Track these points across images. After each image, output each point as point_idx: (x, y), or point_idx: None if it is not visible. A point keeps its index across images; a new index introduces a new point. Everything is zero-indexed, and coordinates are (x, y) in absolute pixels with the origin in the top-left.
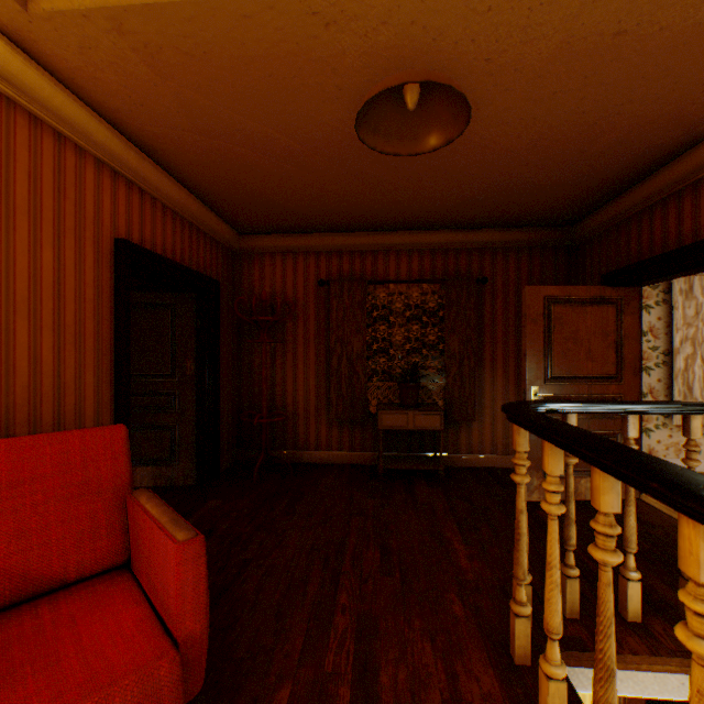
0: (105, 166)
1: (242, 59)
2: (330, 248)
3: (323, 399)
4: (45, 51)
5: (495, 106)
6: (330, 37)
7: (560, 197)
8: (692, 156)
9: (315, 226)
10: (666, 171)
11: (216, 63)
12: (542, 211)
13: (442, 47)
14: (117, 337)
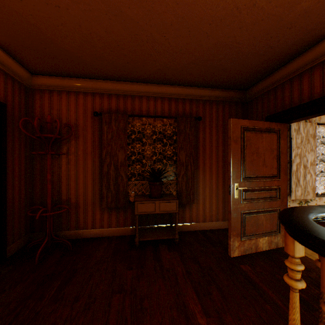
0: None
1: None
2: (102, 90)
3: (98, 193)
4: None
5: None
6: None
7: (249, 65)
8: None
9: (90, 72)
10: (317, 47)
11: None
12: (235, 77)
13: None
14: None
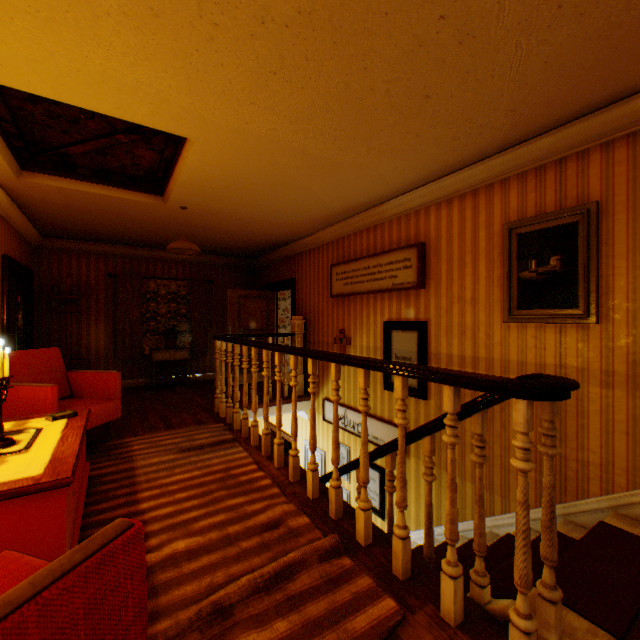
0: (0, 216)
1: (112, 203)
2: (117, 253)
3: (112, 349)
4: (10, 183)
5: (213, 228)
6: (153, 208)
7: (245, 250)
8: (283, 250)
9: (109, 240)
10: (278, 251)
11: (99, 201)
12: (239, 253)
13: (193, 217)
14: (4, 309)
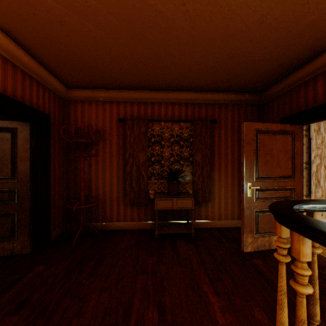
0: None
1: None
2: (126, 99)
3: (122, 191)
4: None
5: None
6: None
7: (262, 70)
8: None
9: (115, 84)
10: None
11: None
12: (249, 81)
13: None
14: None
